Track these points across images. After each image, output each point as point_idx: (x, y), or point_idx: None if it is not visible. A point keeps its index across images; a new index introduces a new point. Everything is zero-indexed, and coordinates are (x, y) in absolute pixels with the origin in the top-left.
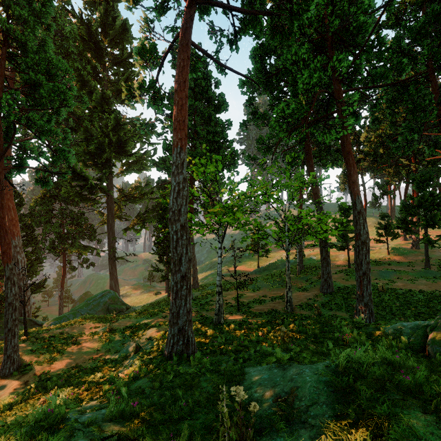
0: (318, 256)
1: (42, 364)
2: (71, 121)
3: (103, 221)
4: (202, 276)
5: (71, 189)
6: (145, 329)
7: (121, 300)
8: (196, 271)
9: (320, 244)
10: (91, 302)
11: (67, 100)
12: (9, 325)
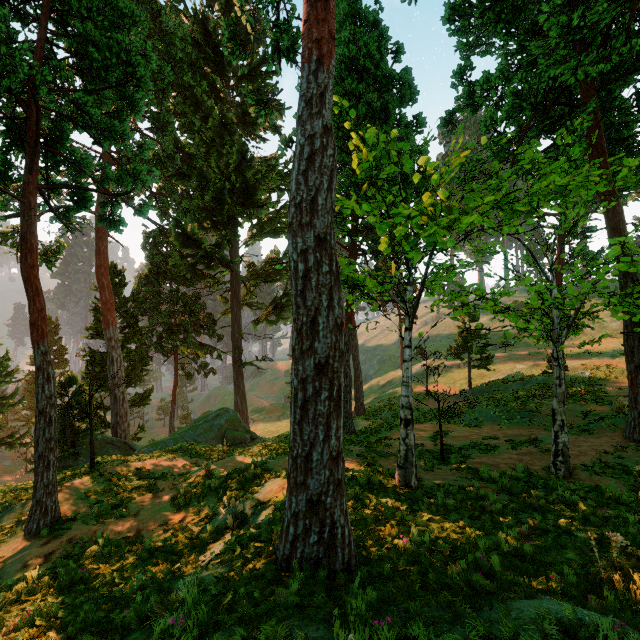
0: (595, 371)
1: (88, 521)
2: (178, 159)
3: (227, 310)
4: (371, 398)
5: (181, 261)
6: (262, 480)
7: (244, 424)
8: (360, 387)
9: (628, 337)
10: (200, 423)
11: (134, 67)
12: (41, 448)
